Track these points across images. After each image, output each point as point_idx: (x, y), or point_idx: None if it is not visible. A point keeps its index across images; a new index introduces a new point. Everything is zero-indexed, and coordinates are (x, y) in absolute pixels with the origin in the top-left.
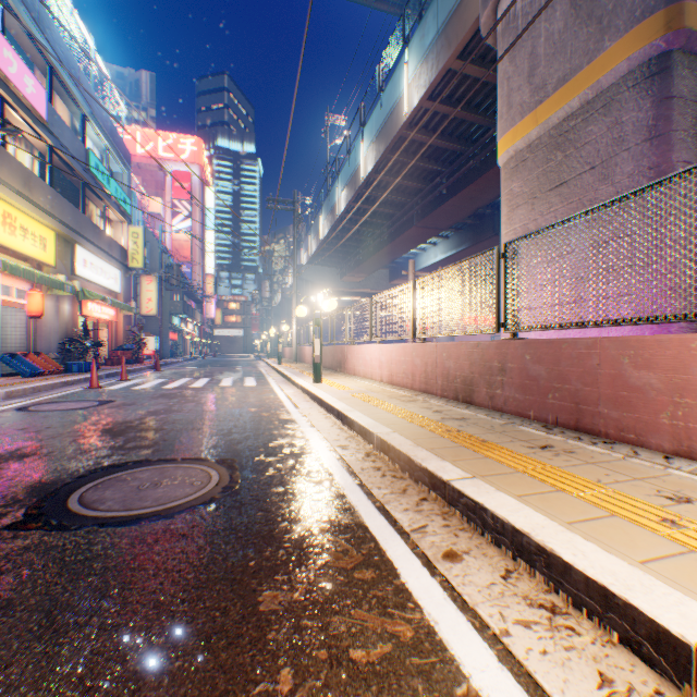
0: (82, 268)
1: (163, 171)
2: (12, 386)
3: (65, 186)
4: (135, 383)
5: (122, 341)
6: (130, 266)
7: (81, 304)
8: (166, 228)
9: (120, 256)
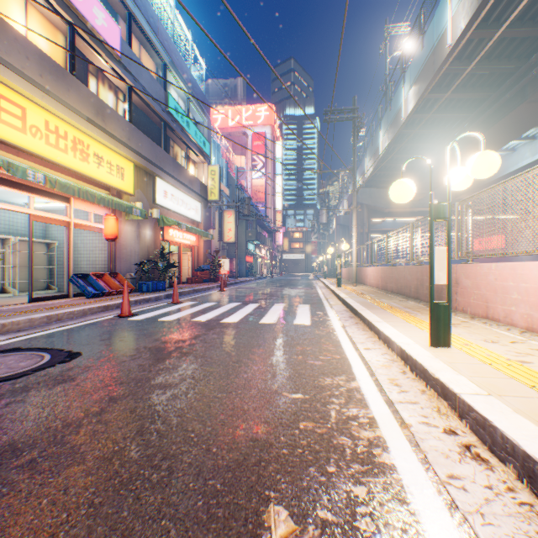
0: (162, 198)
1: (245, 135)
2: (33, 312)
3: (150, 128)
4: (175, 309)
5: (202, 263)
6: (208, 199)
7: (162, 230)
8: (247, 178)
9: (199, 190)
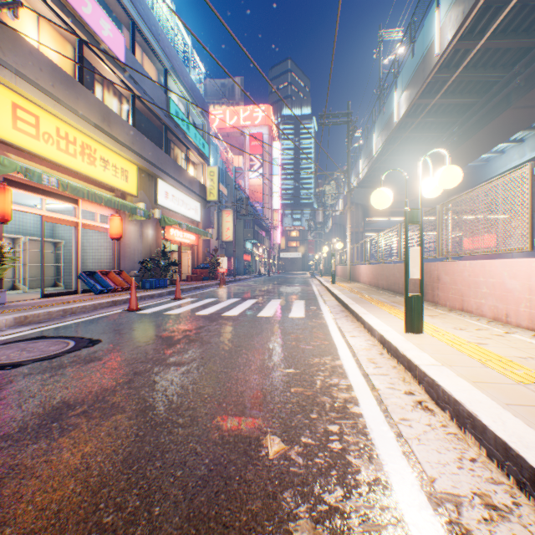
0: (163, 199)
1: (243, 135)
2: (49, 306)
3: (152, 132)
4: (178, 304)
5: (201, 261)
6: (207, 199)
7: (163, 230)
8: (244, 177)
9: (199, 191)
